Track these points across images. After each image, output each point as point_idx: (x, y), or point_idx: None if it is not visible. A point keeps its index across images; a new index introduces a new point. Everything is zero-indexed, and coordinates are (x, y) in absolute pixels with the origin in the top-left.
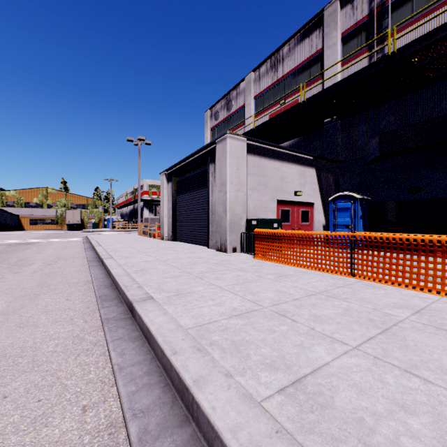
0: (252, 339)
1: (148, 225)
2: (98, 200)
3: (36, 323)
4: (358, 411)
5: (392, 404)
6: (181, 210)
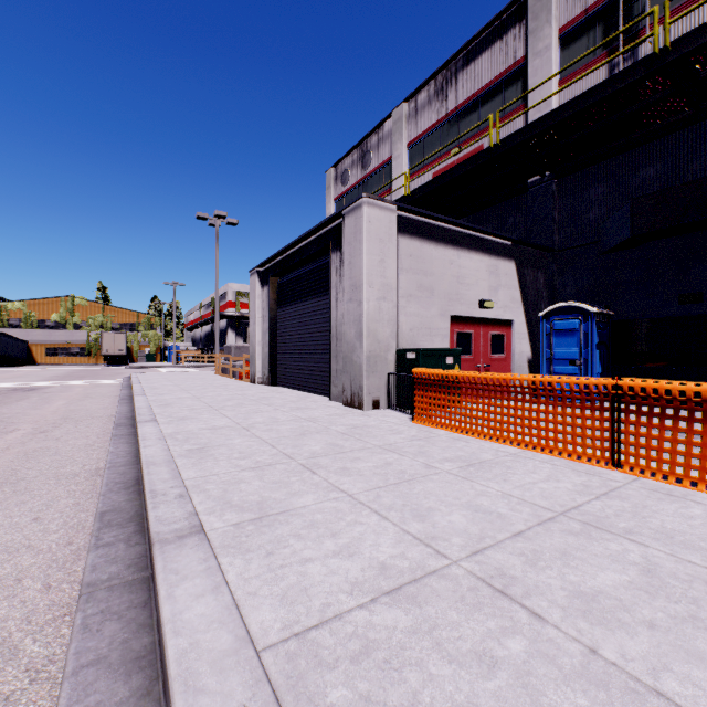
0: (440, 704)
1: (231, 358)
2: (155, 316)
3: None
4: None
5: None
6: (284, 333)
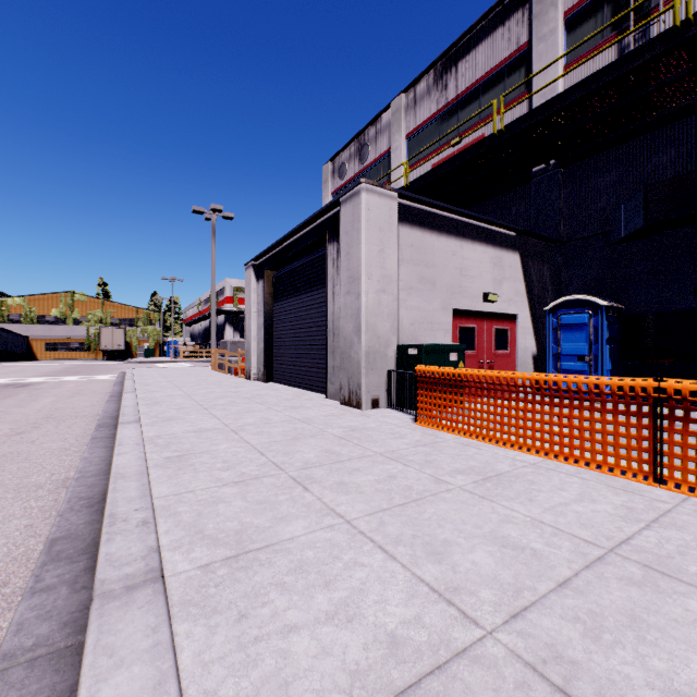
0: None
1: (226, 353)
2: (153, 311)
3: None
4: None
5: None
6: (279, 328)
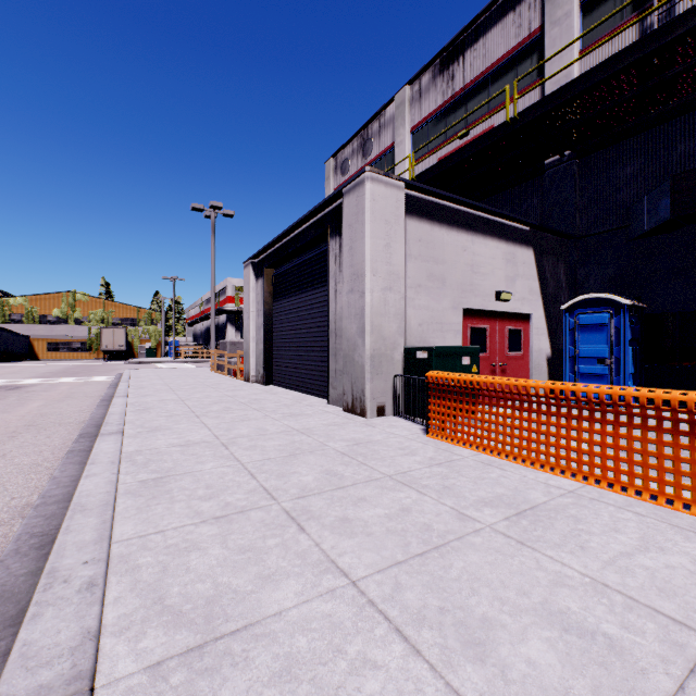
0: None
1: (225, 354)
2: (155, 311)
3: None
4: None
5: None
6: (279, 329)
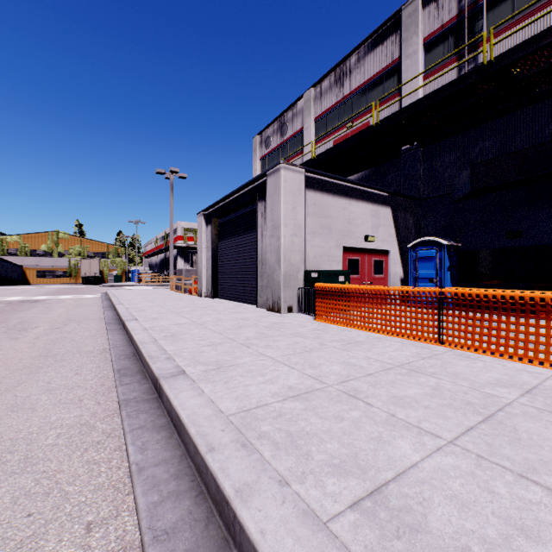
0: (314, 430)
1: (182, 278)
2: (121, 247)
3: (34, 406)
4: (462, 537)
5: (507, 526)
6: (223, 260)
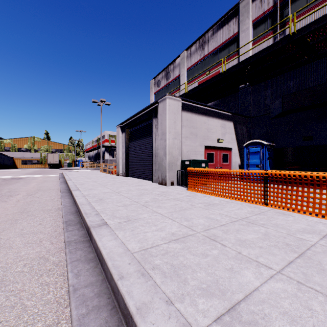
0: (189, 263)
1: (107, 164)
2: (71, 146)
3: (11, 245)
4: None
5: None
6: (132, 153)
